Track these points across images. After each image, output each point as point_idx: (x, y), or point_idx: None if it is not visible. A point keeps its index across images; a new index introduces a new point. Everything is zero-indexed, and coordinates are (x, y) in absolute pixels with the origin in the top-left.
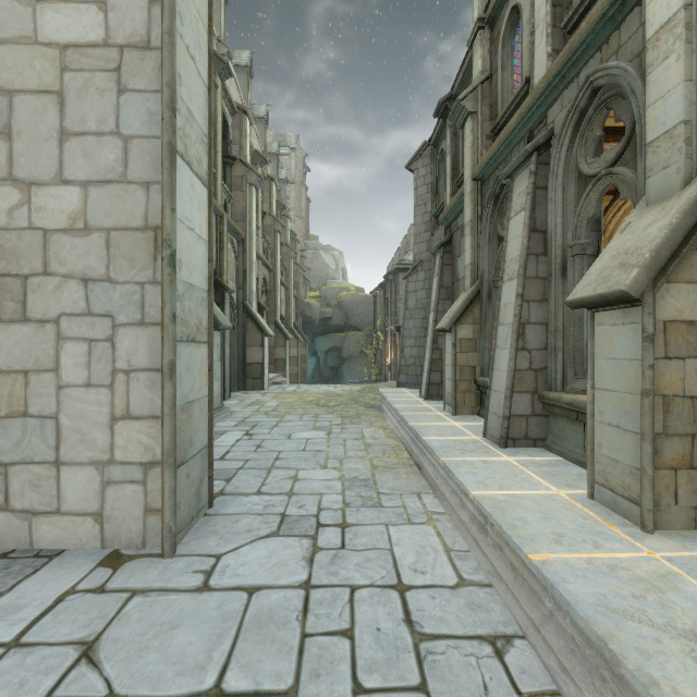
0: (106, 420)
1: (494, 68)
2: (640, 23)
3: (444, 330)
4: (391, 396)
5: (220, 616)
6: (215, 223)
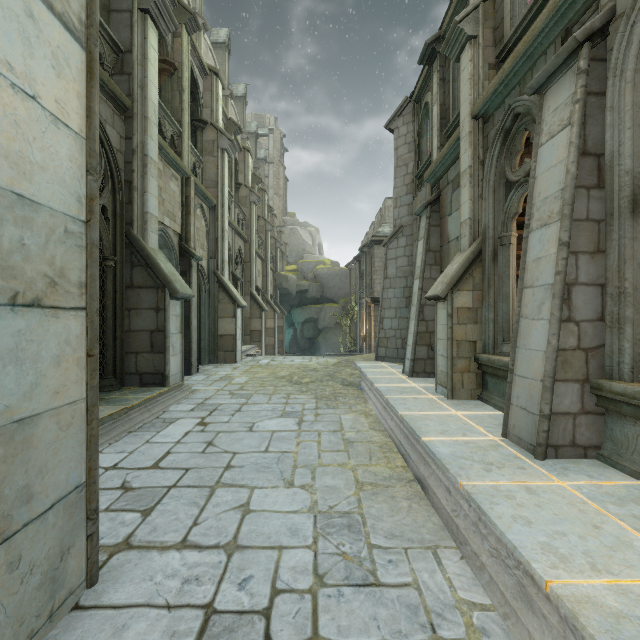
0: None
1: None
2: None
3: (438, 298)
4: (371, 373)
5: None
6: (180, 185)
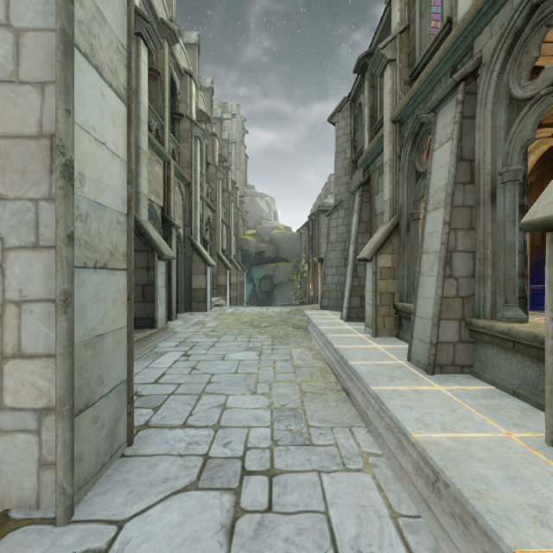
0: None
1: (412, 18)
2: None
3: (366, 259)
4: (316, 318)
5: None
6: (163, 168)
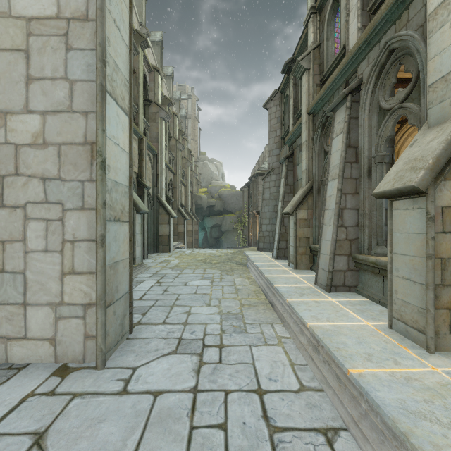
0: (58, 275)
1: (322, 39)
2: (423, 4)
3: (289, 213)
4: (253, 257)
5: (133, 413)
6: (137, 143)
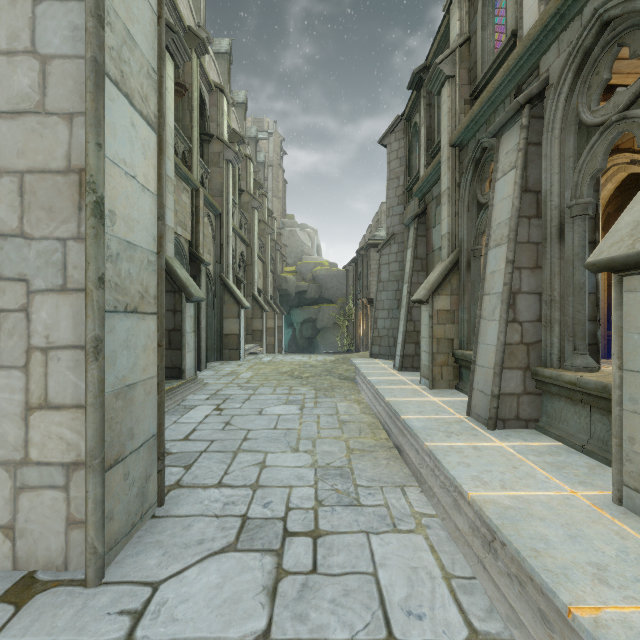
0: (18, 410)
1: (473, 29)
2: None
3: (421, 301)
4: (365, 368)
5: None
6: (191, 197)
